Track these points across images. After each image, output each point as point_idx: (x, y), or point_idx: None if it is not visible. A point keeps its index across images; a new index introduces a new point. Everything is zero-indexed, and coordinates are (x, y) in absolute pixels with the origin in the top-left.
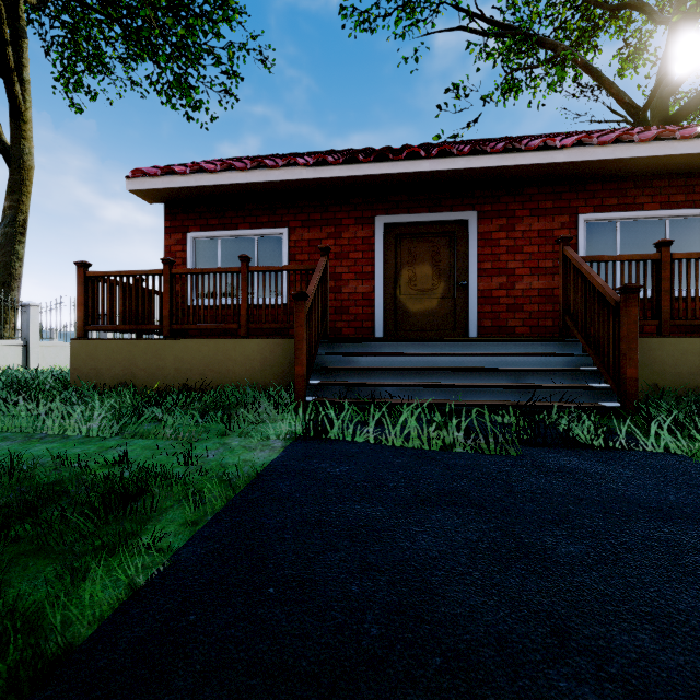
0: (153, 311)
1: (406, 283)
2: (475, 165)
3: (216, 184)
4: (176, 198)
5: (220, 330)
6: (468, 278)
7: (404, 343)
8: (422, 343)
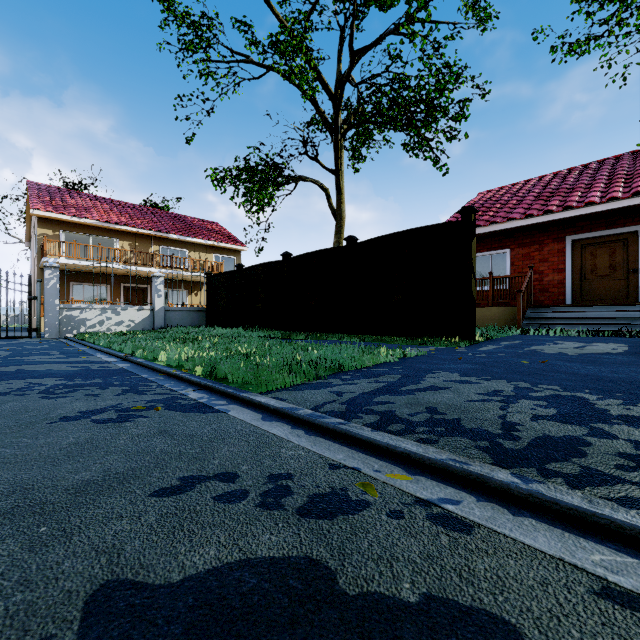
0: None
1: (589, 273)
2: (636, 203)
3: None
4: None
5: None
6: (638, 266)
7: (572, 307)
8: (582, 307)
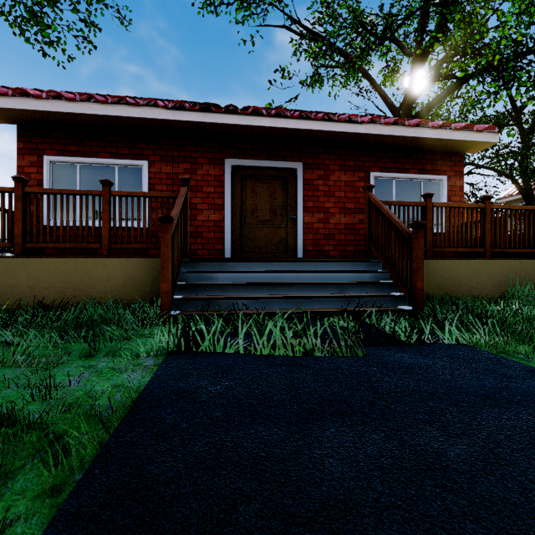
0: (2, 228)
1: (250, 215)
2: (303, 127)
3: (75, 112)
4: (30, 121)
5: (79, 250)
6: (297, 213)
7: (254, 263)
8: (269, 263)
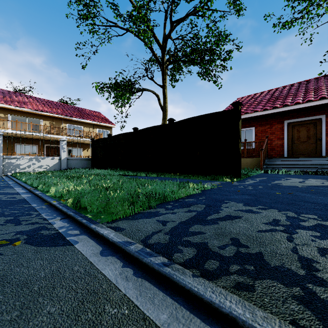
0: None
1: (296, 140)
2: (321, 103)
3: None
4: None
5: None
6: (321, 137)
7: (289, 158)
8: (295, 158)
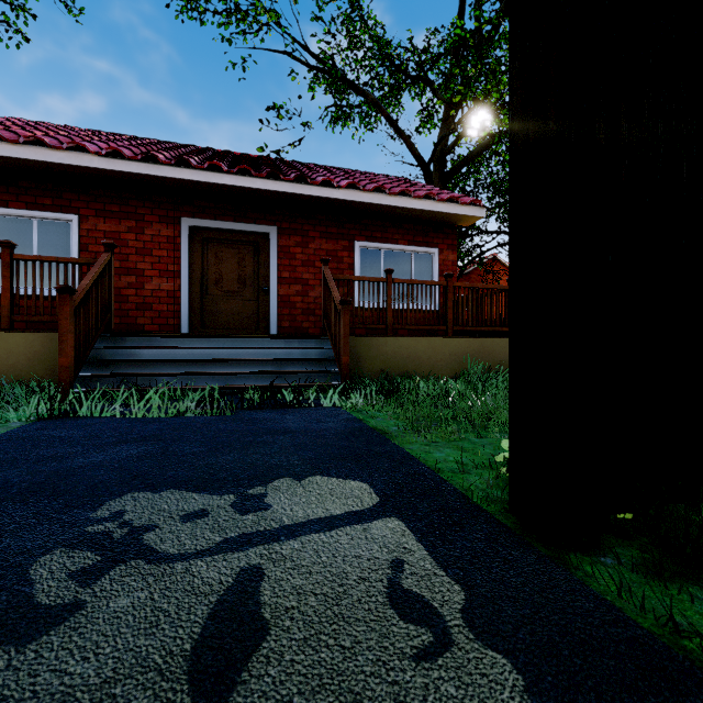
0: None
1: (213, 285)
2: (271, 188)
3: None
4: None
5: None
6: (270, 284)
7: (190, 339)
8: (207, 339)
